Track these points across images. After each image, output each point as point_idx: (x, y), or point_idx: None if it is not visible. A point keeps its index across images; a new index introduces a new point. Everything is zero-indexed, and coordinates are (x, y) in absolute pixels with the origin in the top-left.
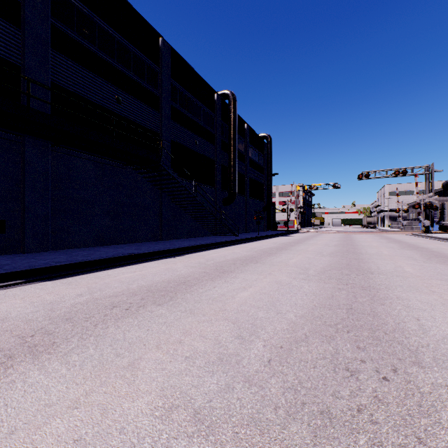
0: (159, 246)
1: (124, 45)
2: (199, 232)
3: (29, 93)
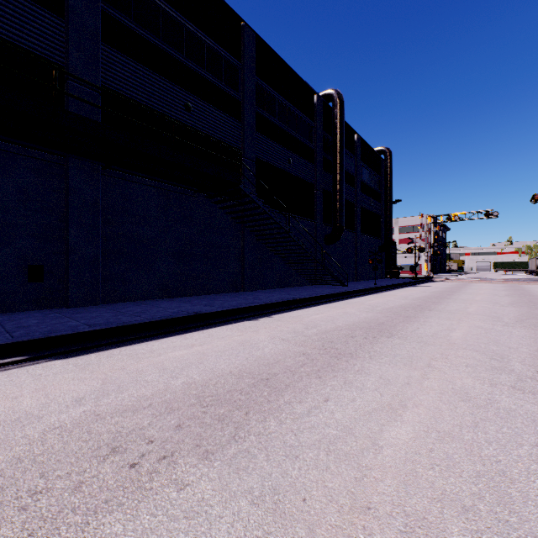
0: (239, 300)
1: (195, 35)
2: (293, 280)
3: (56, 86)
